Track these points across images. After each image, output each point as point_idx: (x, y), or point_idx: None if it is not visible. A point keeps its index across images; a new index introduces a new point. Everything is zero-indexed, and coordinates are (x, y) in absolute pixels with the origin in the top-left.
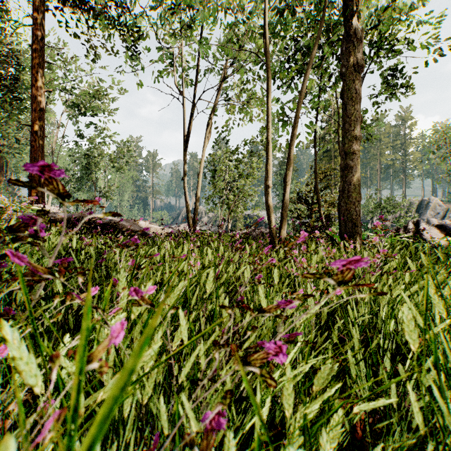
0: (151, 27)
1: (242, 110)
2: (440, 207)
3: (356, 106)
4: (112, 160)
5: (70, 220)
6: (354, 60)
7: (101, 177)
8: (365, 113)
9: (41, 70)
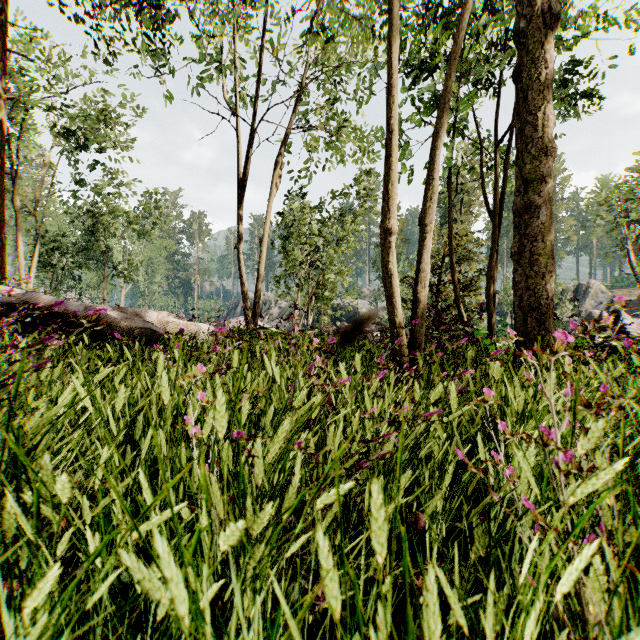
0: (183, 1)
1: (329, 145)
2: (603, 294)
3: (545, 93)
4: (132, 220)
5: None
6: (543, 5)
7: (118, 247)
8: None
9: None
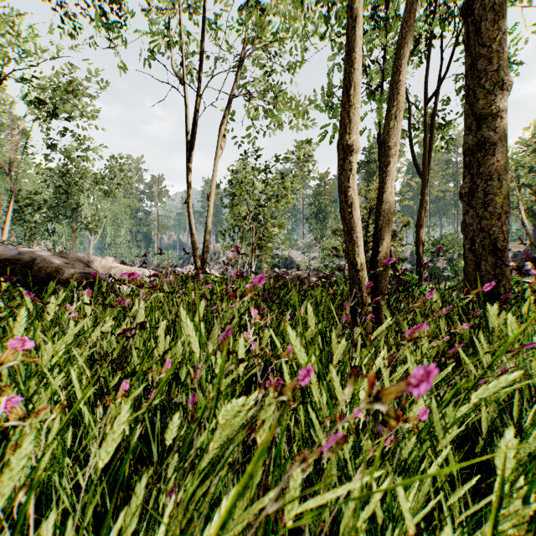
0: None
1: (270, 114)
2: None
3: (500, 23)
4: (97, 180)
5: None
6: None
7: (87, 205)
8: (447, 103)
9: None
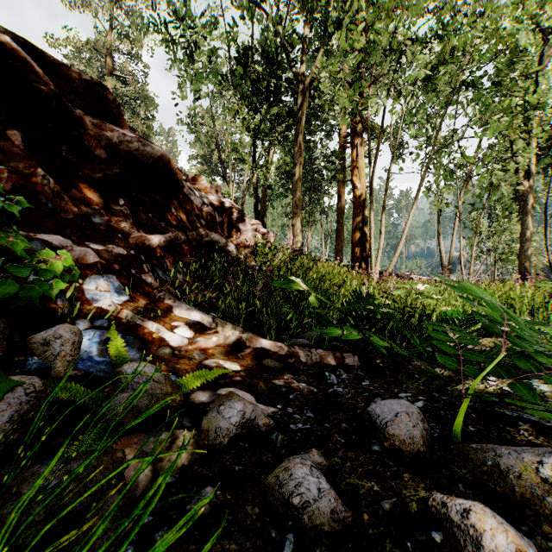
0: None
1: None
2: None
3: (523, 216)
4: None
5: (379, 273)
6: (521, 195)
7: None
8: None
9: (341, 184)
